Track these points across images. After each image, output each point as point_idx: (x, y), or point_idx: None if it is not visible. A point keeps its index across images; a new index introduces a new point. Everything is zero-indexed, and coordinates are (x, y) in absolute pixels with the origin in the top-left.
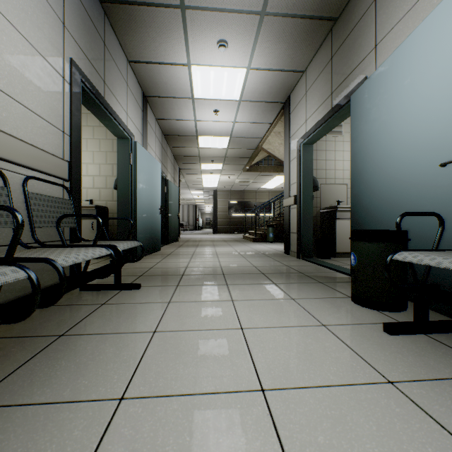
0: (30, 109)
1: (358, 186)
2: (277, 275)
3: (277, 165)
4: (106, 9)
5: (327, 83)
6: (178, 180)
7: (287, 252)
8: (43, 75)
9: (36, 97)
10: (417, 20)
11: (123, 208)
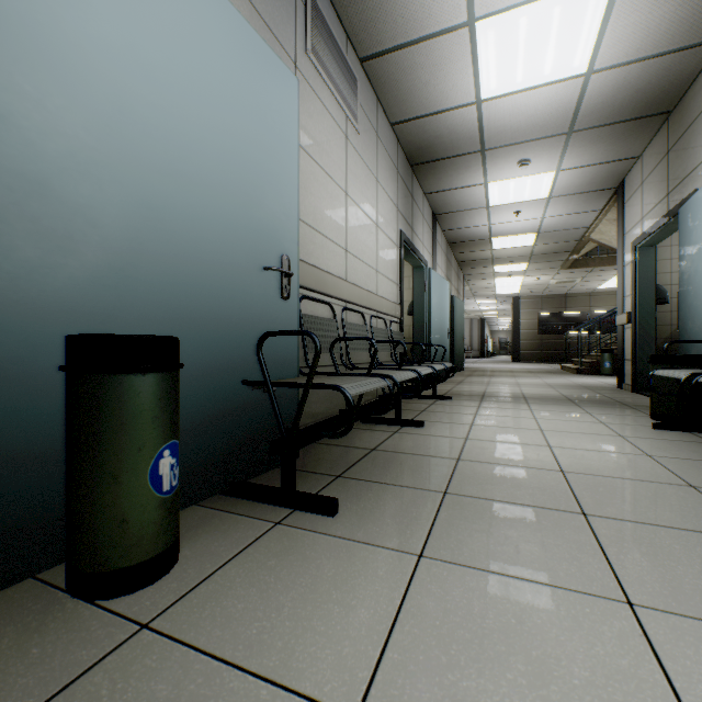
0: (388, 279)
1: (683, 309)
2: (585, 401)
3: None
4: (415, 169)
5: (663, 180)
6: (461, 291)
7: (619, 385)
8: (391, 253)
9: (390, 269)
10: None
11: (419, 334)
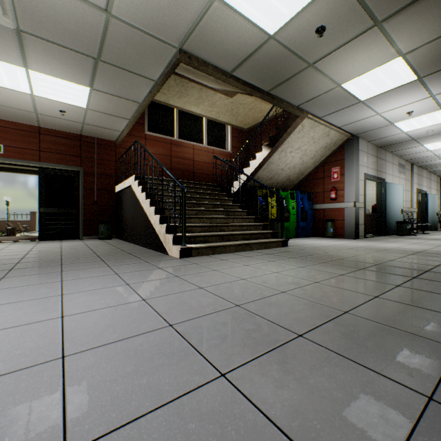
0: None
1: (388, 209)
2: (409, 238)
3: None
4: None
5: (375, 164)
6: None
7: (357, 237)
8: None
9: None
10: (389, 178)
11: None
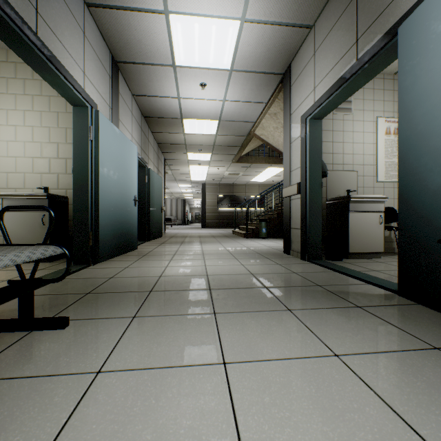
0: None
1: (416, 159)
2: (286, 290)
3: (269, 156)
4: None
5: (349, 30)
6: (163, 171)
7: (287, 251)
8: None
9: None
10: None
11: (81, 197)
